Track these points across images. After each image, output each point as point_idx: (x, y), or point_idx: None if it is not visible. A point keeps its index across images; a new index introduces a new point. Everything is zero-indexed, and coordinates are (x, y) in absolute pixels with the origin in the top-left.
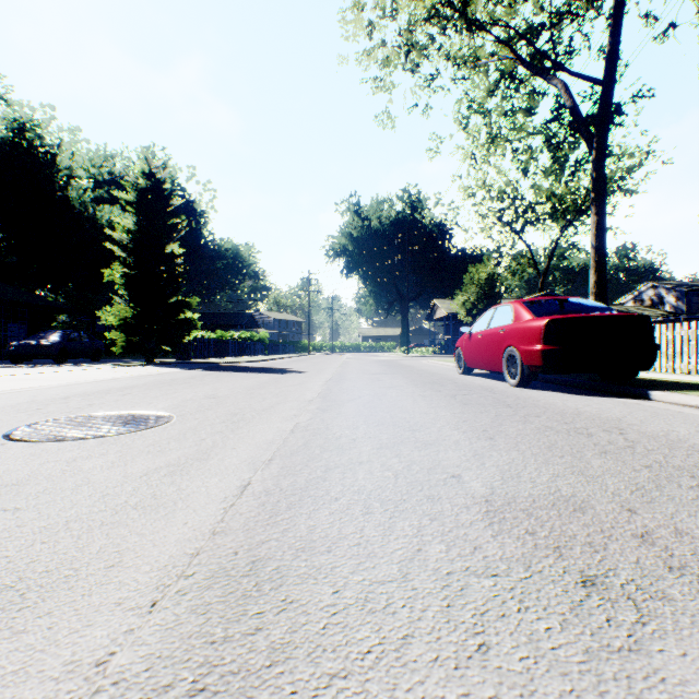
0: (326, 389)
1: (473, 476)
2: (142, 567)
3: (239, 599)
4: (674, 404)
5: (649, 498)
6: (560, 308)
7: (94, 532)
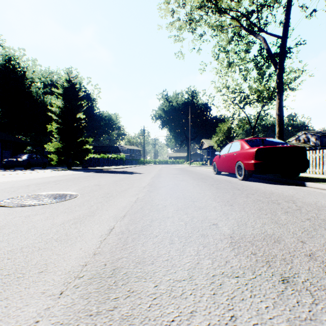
0: (151, 181)
1: (223, 224)
2: (57, 272)
3: (106, 290)
4: (317, 188)
5: (311, 235)
6: (263, 143)
7: (34, 253)
